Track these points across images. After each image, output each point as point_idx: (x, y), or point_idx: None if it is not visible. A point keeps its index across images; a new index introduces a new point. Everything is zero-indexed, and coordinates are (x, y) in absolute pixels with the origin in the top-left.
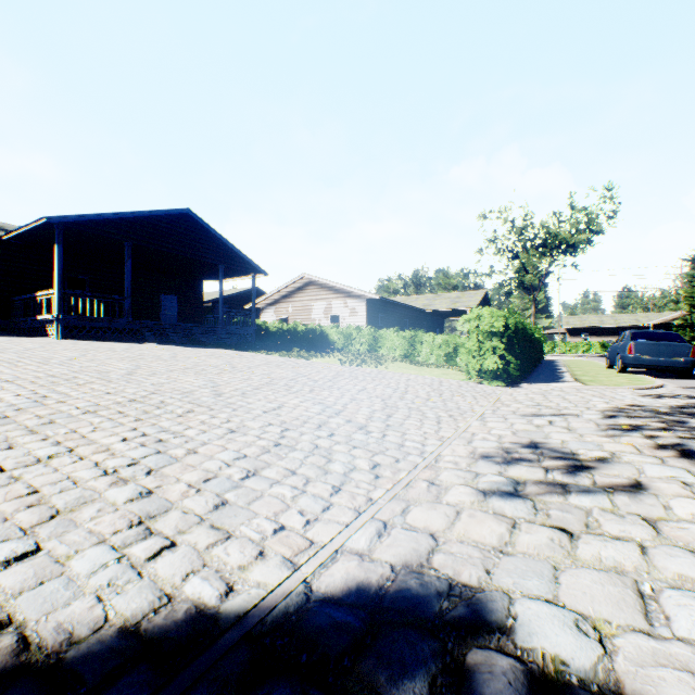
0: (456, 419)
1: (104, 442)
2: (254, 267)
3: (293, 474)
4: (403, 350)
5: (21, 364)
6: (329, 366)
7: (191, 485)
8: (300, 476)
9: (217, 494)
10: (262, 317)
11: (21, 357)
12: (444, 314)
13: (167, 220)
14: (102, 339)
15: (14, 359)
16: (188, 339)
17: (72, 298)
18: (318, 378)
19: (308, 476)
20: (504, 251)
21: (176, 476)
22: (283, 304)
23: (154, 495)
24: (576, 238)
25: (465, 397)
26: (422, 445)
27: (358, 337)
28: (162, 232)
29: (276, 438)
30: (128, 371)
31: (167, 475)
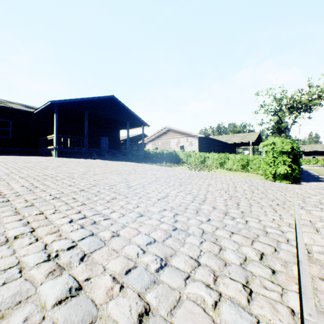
0: (284, 207)
1: (57, 223)
2: (143, 123)
3: (198, 264)
4: (218, 162)
5: (34, 168)
6: (184, 171)
7: (115, 279)
8: (205, 268)
9: (139, 295)
10: (146, 147)
11: (35, 165)
12: (236, 144)
13: (103, 101)
14: (75, 157)
15: (32, 166)
16: (113, 157)
17: (64, 139)
18: (181, 177)
19: (213, 268)
20: (269, 111)
21: (102, 264)
22: (156, 141)
23: (81, 294)
24: (312, 102)
25: (274, 191)
26: (282, 232)
27: (194, 156)
28: (101, 107)
29: (171, 222)
30: (83, 173)
31: (96, 262)
